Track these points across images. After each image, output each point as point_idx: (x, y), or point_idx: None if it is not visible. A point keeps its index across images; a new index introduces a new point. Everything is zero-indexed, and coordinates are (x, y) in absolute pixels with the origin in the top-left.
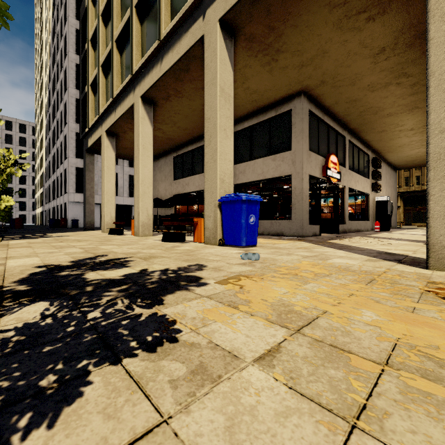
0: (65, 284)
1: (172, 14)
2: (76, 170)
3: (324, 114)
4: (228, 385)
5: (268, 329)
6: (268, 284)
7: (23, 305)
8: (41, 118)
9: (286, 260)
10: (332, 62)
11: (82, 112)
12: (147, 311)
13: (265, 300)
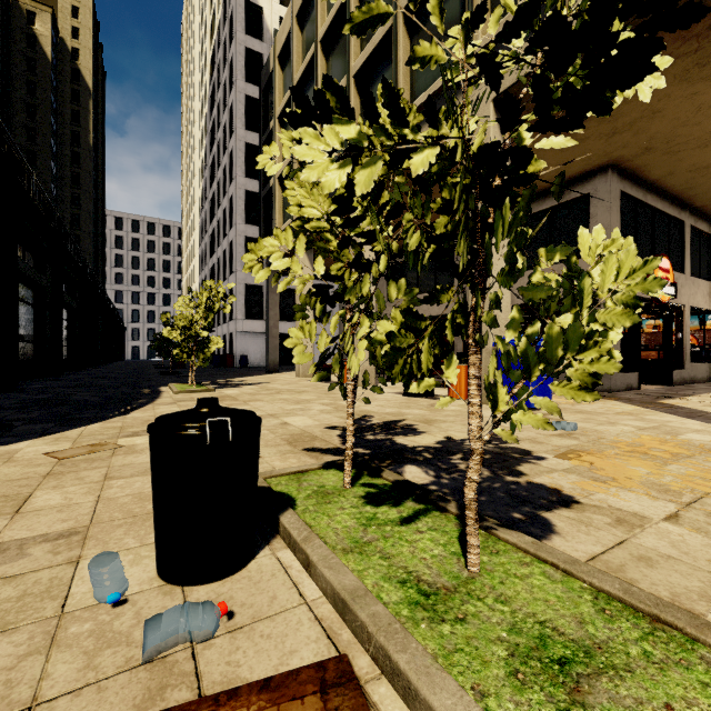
0: (396, 450)
1: (412, 87)
2: (244, 288)
3: (646, 192)
4: (653, 530)
5: (655, 502)
6: (618, 463)
7: (398, 467)
8: (192, 217)
9: (615, 432)
10: (666, 123)
11: (263, 214)
12: (518, 479)
13: (630, 478)
